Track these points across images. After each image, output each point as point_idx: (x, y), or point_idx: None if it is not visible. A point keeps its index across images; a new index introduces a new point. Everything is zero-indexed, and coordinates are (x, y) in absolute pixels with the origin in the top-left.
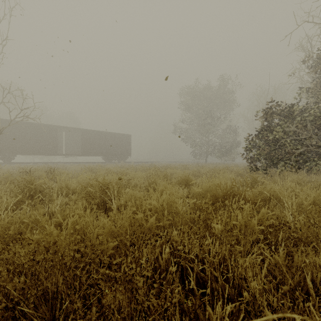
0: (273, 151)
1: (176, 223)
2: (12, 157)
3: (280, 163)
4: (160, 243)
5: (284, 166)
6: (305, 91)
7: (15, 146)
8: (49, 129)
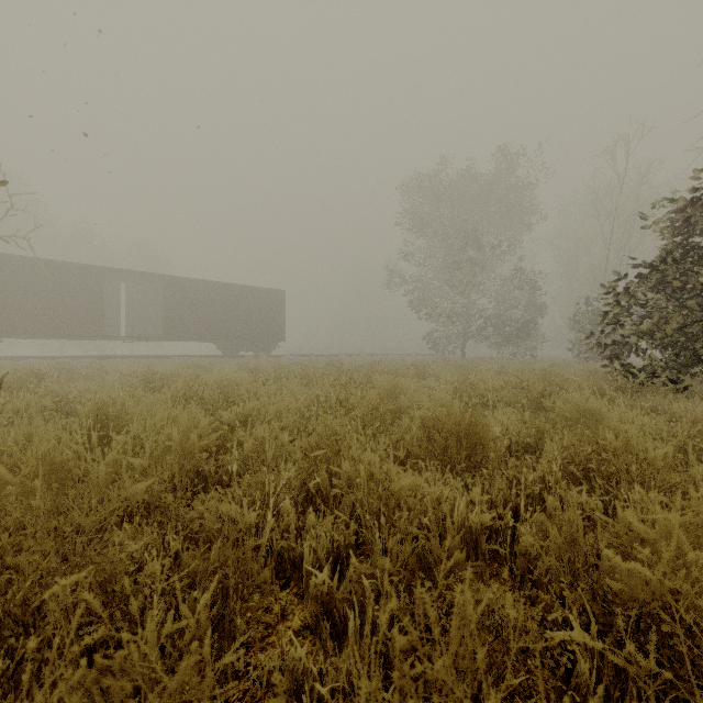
0: (698, 323)
1: None
2: None
3: None
4: None
5: None
6: None
7: None
8: (82, 274)
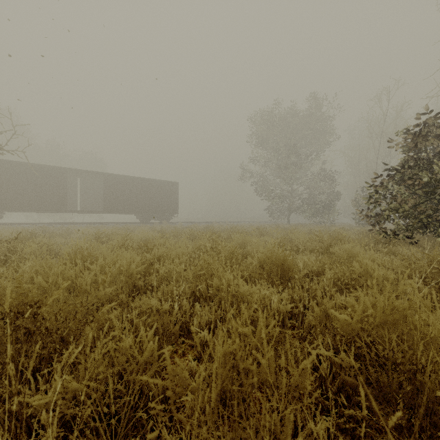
0: (423, 203)
1: None
2: None
3: None
4: None
5: None
6: None
7: (1, 199)
8: (54, 172)
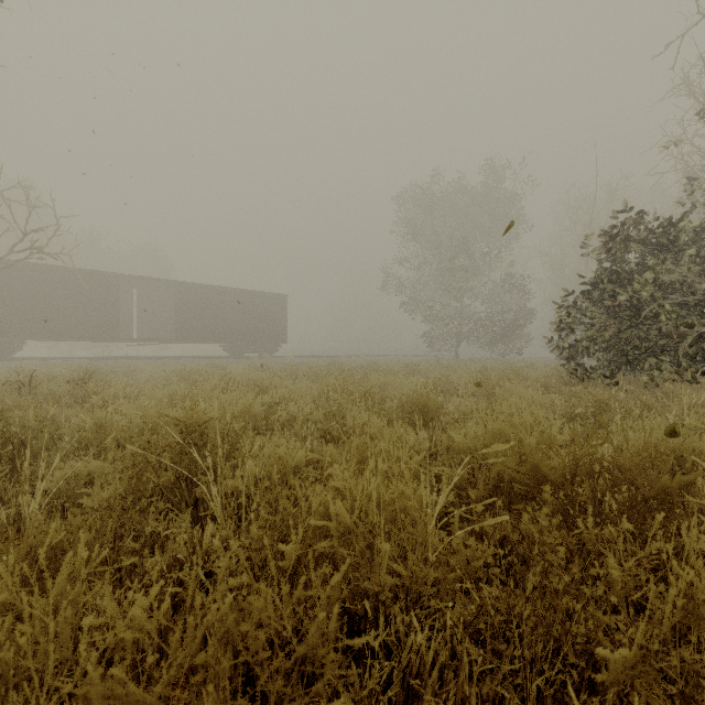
0: (628, 331)
1: (418, 591)
2: (16, 346)
3: (647, 361)
4: (363, 704)
5: (657, 367)
6: (704, 186)
7: (23, 321)
8: (100, 281)
